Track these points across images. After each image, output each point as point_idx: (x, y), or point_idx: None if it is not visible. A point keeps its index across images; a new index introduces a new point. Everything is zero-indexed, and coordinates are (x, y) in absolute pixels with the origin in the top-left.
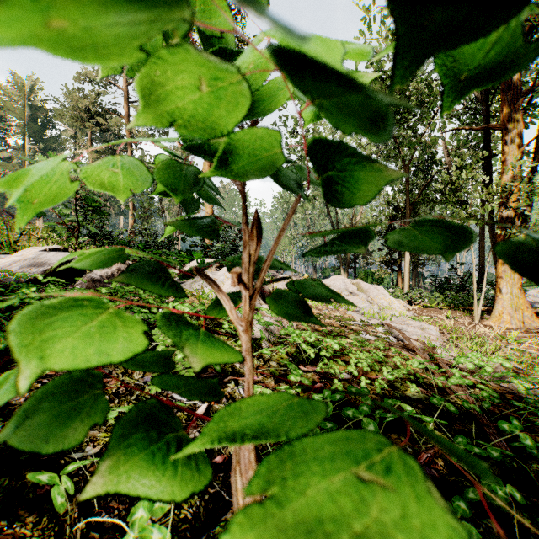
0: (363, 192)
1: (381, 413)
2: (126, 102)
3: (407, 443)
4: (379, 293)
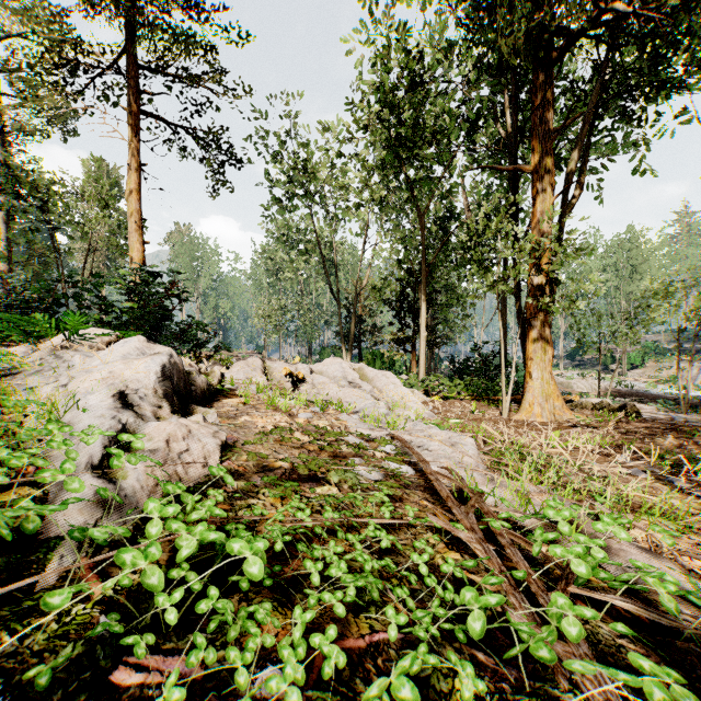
0: None
1: None
2: None
3: None
4: (389, 382)
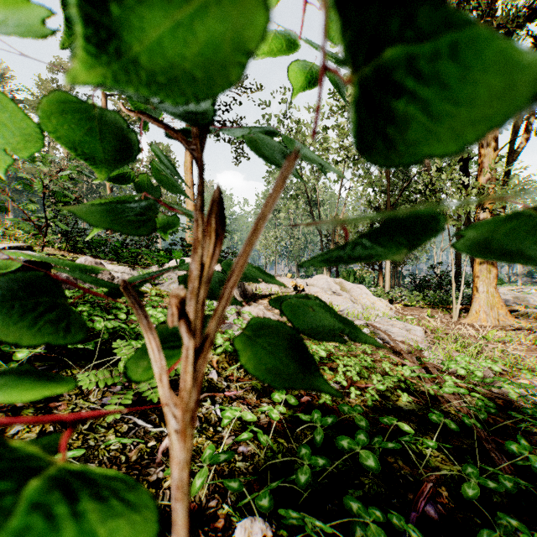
0: (482, 96)
1: (381, 443)
2: (104, 95)
3: (405, 468)
4: (362, 292)
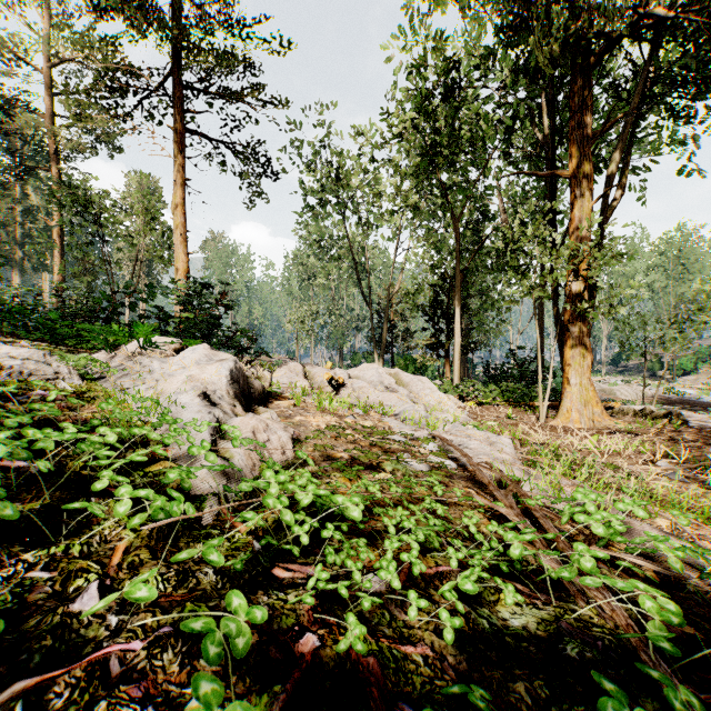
0: None
1: None
2: (49, 93)
3: None
4: (424, 387)
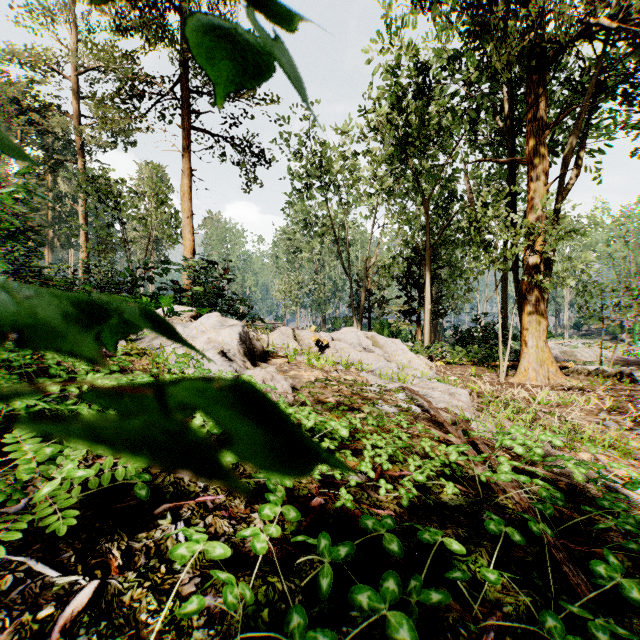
0: None
1: (421, 592)
2: (76, 97)
3: (454, 606)
4: (397, 348)
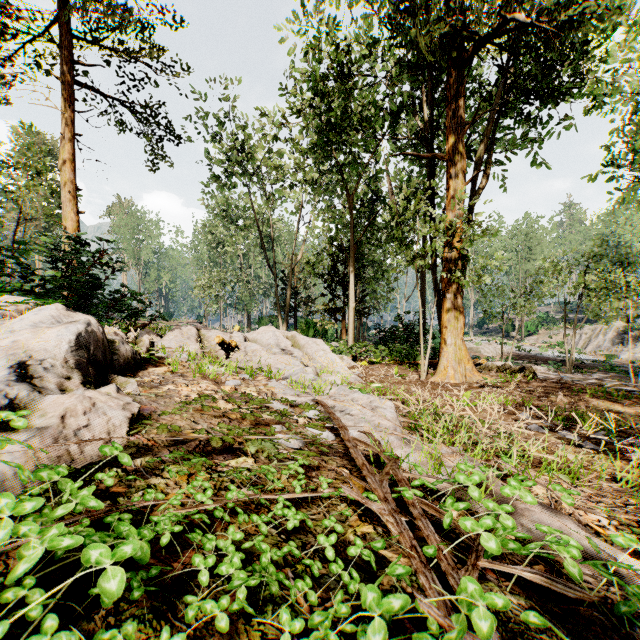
0: None
1: None
2: None
3: None
4: (319, 349)
